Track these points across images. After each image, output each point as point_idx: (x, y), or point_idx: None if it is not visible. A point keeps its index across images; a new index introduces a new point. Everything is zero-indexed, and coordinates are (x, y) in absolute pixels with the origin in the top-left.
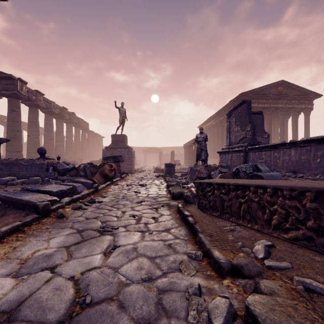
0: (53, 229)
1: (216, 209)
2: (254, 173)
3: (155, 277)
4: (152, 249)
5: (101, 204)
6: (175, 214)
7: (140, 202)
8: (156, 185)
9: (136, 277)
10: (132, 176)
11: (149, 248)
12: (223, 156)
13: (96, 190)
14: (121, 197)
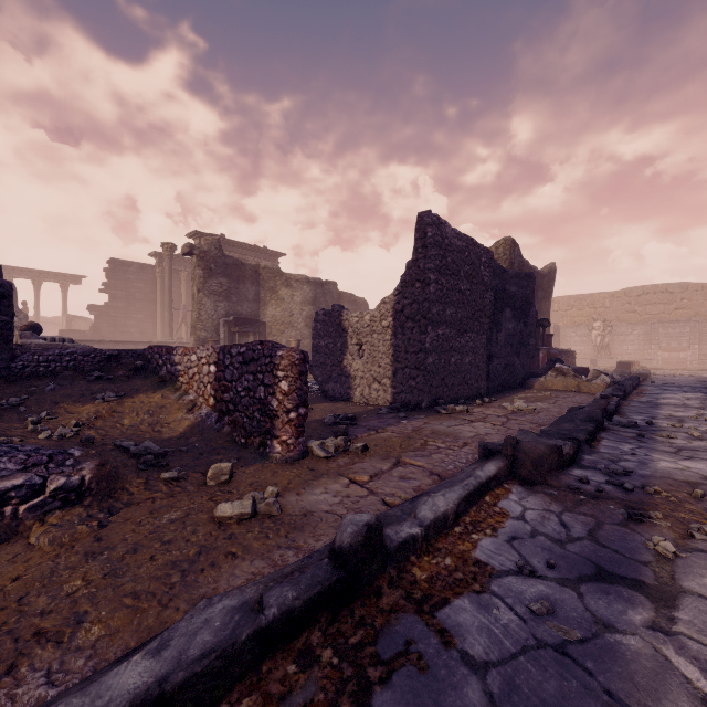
0: None
1: None
2: None
3: None
4: None
5: None
6: None
7: None
8: None
9: None
10: None
11: None
12: None
13: None
14: None
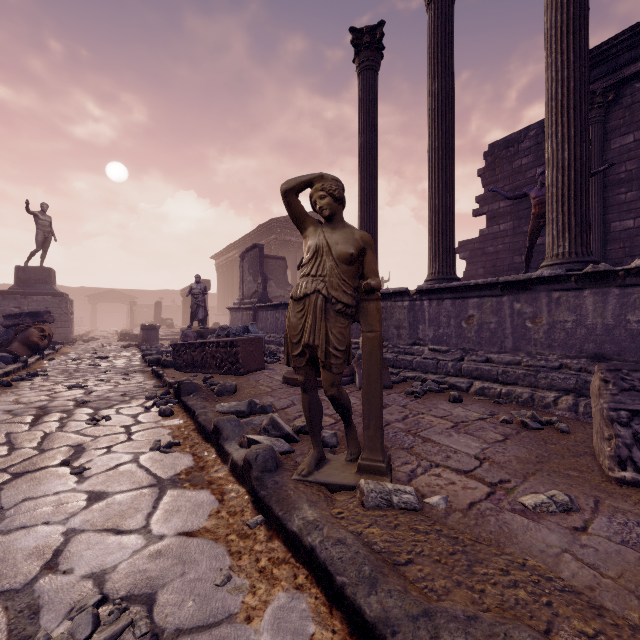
0: (12, 391)
1: (189, 366)
2: (241, 335)
3: (129, 394)
4: (126, 389)
5: (49, 377)
6: (149, 375)
7: (106, 371)
8: (125, 356)
9: (116, 395)
10: (74, 348)
11: (123, 389)
12: (234, 314)
13: (26, 364)
14: (72, 370)
